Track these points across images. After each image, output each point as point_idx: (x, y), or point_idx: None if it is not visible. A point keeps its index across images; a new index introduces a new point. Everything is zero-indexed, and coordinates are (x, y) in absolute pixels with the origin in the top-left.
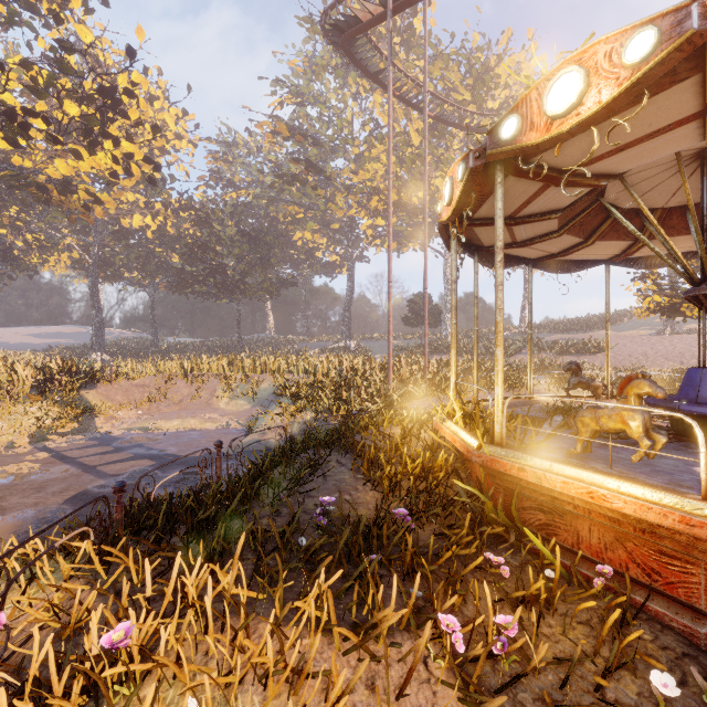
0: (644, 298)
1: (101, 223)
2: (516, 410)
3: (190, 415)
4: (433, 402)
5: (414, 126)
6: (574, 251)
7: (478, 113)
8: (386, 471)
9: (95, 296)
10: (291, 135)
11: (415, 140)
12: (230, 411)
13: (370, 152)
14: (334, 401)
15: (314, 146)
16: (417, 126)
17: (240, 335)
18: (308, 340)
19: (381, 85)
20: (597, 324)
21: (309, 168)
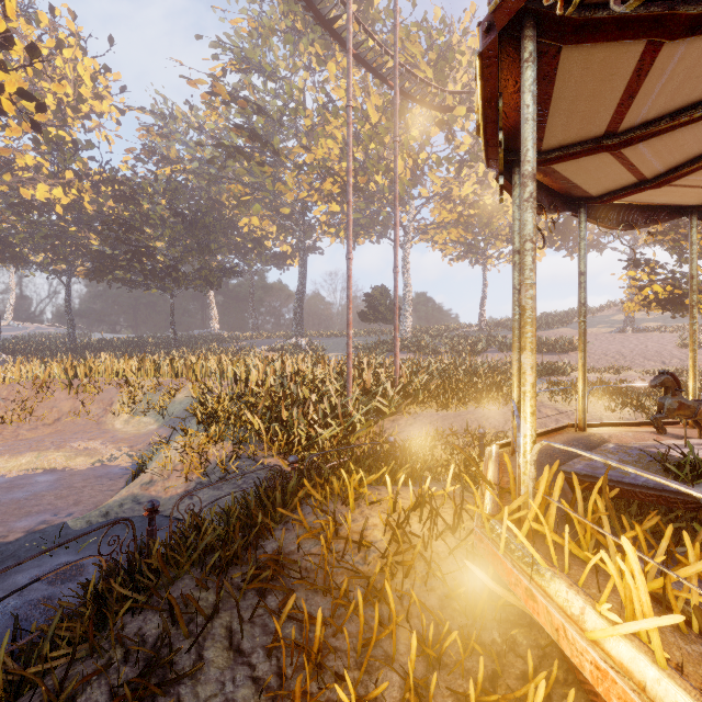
0: (641, 289)
1: None
2: (592, 463)
3: (55, 445)
4: (410, 422)
5: (373, 101)
6: (688, 172)
7: (442, 89)
8: None
9: None
10: (232, 99)
11: (374, 118)
12: (124, 434)
13: (324, 130)
14: (269, 423)
15: (259, 115)
16: (375, 101)
17: (174, 330)
18: (256, 337)
19: (336, 37)
20: (555, 321)
21: (254, 139)
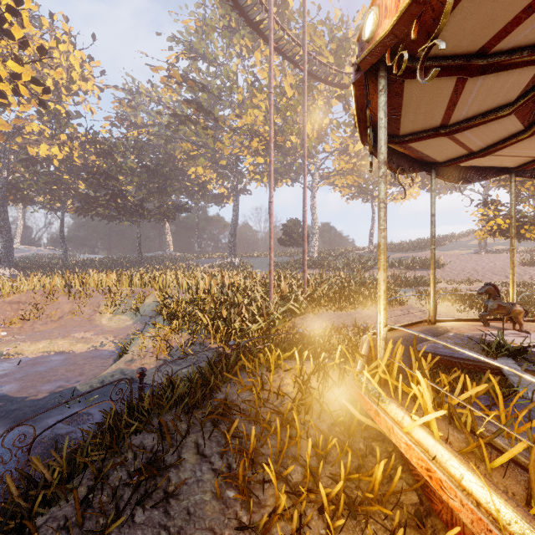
0: (487, 222)
1: (10, 151)
2: (435, 345)
3: (62, 335)
4: (314, 319)
5: (288, 80)
6: (502, 147)
7: (340, 71)
8: (278, 504)
9: (4, 216)
10: (183, 80)
11: (289, 93)
12: (109, 328)
13: (252, 102)
14: (213, 320)
15: (204, 91)
16: (290, 80)
17: (140, 252)
18: (201, 257)
19: (261, 35)
20: (426, 245)
21: (200, 109)
